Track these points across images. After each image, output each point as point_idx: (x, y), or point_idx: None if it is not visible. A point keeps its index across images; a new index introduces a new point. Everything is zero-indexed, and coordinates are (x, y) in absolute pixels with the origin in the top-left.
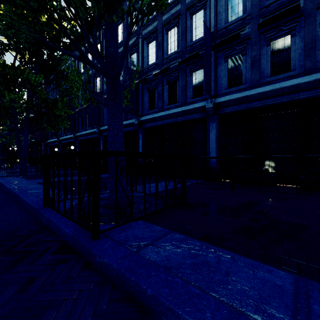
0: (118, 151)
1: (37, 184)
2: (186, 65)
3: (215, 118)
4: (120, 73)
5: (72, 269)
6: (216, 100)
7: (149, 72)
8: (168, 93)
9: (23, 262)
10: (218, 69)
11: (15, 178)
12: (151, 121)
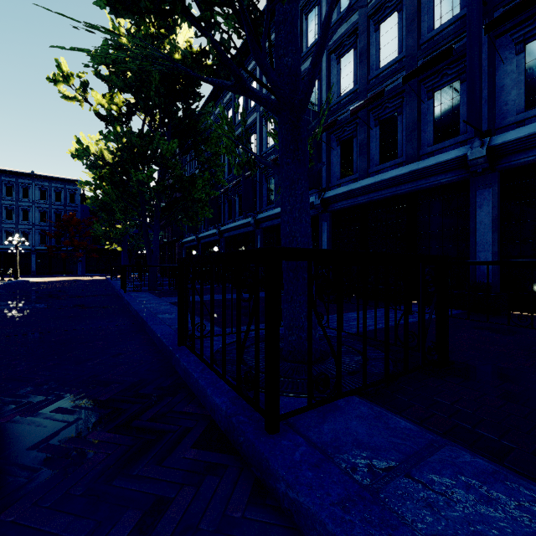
0: (314, 250)
1: (170, 305)
2: (419, 81)
3: (491, 178)
4: (308, 95)
5: (231, 496)
6: (493, 139)
7: (341, 110)
8: (378, 141)
9: (148, 455)
10: (499, 73)
11: (144, 294)
12: (345, 198)
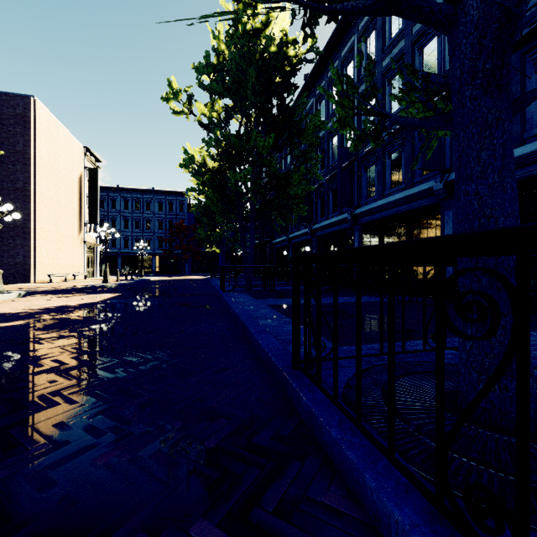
0: None
1: (268, 308)
2: None
3: None
4: None
5: None
6: None
7: None
8: None
9: None
10: None
11: (241, 294)
12: None
